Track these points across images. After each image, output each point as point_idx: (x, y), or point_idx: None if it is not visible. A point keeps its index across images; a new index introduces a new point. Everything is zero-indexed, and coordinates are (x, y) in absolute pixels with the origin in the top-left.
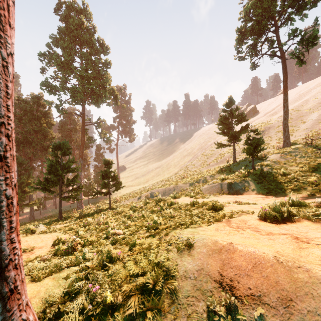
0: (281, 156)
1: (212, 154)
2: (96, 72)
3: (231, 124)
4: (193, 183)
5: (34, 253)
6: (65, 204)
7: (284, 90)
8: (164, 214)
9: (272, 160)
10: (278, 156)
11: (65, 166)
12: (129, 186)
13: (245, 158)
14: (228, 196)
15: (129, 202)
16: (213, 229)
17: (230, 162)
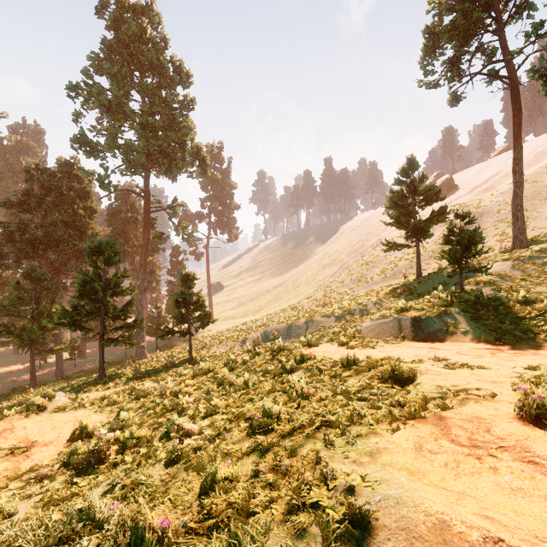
0: (514, 266)
1: (375, 263)
2: (168, 119)
3: (413, 206)
4: (342, 315)
5: (30, 457)
6: (118, 349)
7: (514, 141)
8: (287, 386)
9: (496, 274)
10: (508, 265)
11: (110, 284)
12: (228, 318)
13: (438, 269)
14: (416, 344)
15: (225, 350)
16: (410, 446)
17: (410, 277)
